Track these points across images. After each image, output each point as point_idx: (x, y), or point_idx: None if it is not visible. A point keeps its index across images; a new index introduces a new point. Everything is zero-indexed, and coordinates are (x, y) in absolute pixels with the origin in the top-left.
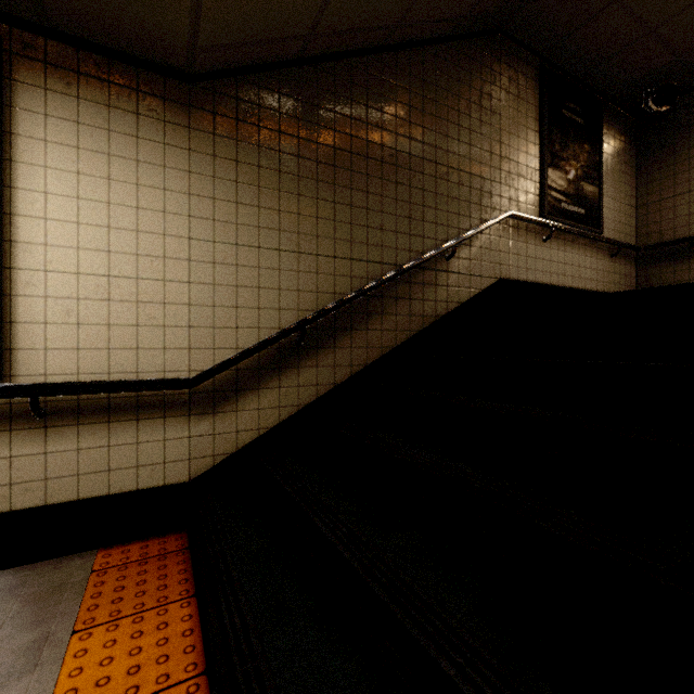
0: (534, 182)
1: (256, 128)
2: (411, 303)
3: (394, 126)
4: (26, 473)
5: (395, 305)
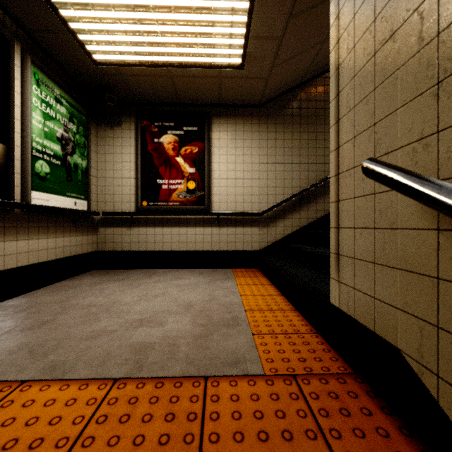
0: None
1: (282, 117)
2: None
3: None
4: (215, 240)
5: None
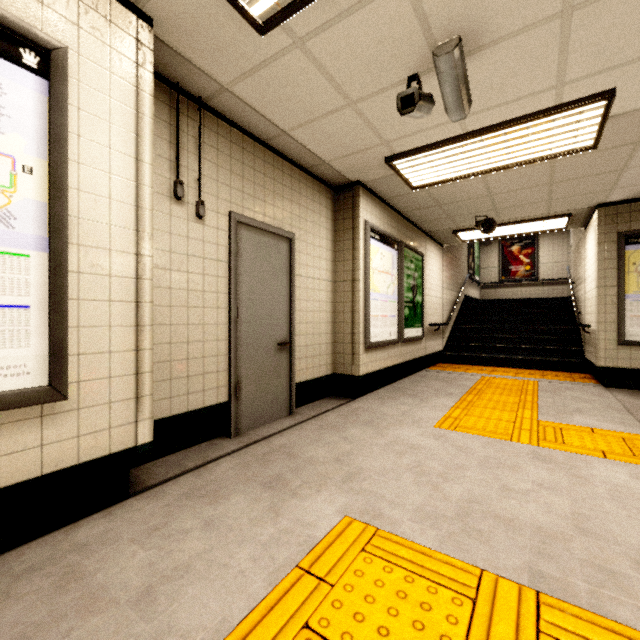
0: None
1: None
2: None
3: None
4: (540, 293)
5: None
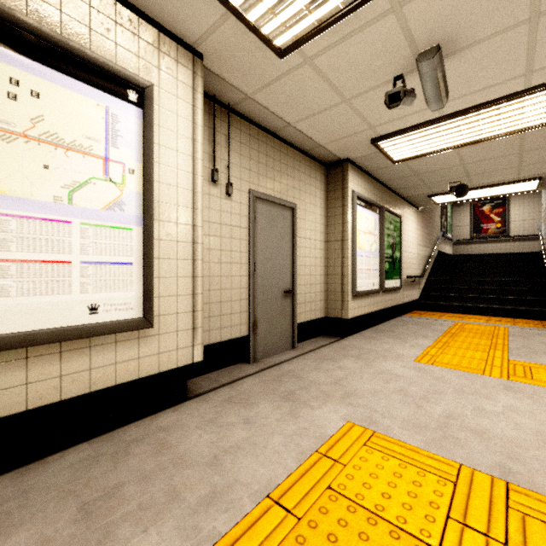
0: None
1: None
2: None
3: None
4: (511, 248)
5: None
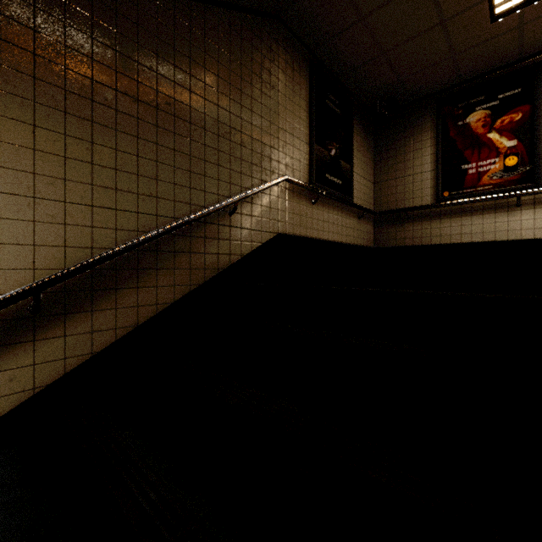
0: (305, 154)
1: None
2: (192, 256)
3: (171, 74)
4: None
5: (173, 259)
